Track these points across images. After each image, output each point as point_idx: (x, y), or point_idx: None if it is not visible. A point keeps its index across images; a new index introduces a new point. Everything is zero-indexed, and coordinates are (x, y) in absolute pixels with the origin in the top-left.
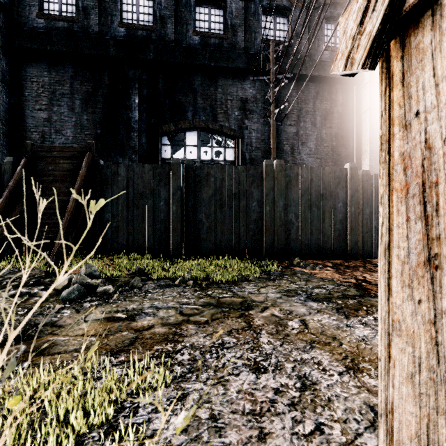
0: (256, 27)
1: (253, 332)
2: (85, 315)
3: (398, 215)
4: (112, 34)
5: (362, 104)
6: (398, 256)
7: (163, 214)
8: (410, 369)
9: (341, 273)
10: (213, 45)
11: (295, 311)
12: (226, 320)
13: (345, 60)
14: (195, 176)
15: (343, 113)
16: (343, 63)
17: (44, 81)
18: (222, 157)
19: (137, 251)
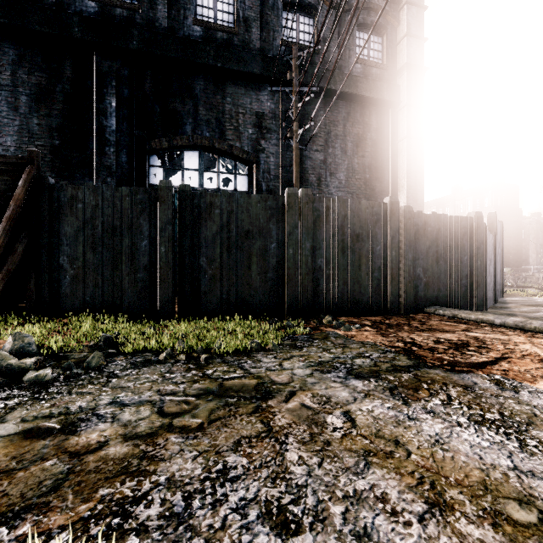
0: (275, 24)
1: (274, 440)
2: None
3: None
4: (77, 8)
5: (399, 132)
6: None
7: (147, 258)
8: None
9: (384, 334)
10: (220, 41)
11: (334, 396)
12: (233, 420)
13: None
14: (193, 206)
15: (377, 140)
16: None
17: None
18: (232, 186)
19: (108, 311)
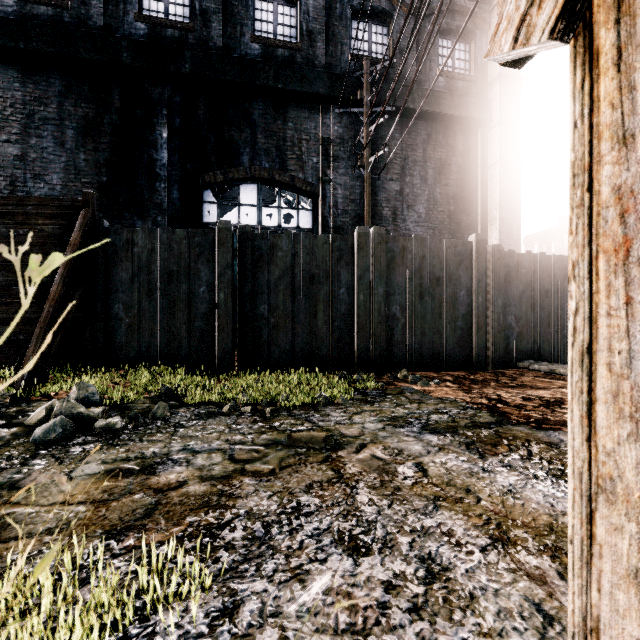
0: (343, 36)
1: (345, 485)
2: (71, 467)
3: (609, 295)
4: (126, 31)
5: (490, 155)
6: (610, 366)
7: (205, 306)
8: (632, 562)
9: (467, 390)
10: (281, 58)
11: (407, 449)
12: (303, 467)
13: (516, 30)
14: (254, 249)
15: (463, 165)
16: (510, 37)
17: (14, 97)
18: (294, 223)
19: (164, 362)
